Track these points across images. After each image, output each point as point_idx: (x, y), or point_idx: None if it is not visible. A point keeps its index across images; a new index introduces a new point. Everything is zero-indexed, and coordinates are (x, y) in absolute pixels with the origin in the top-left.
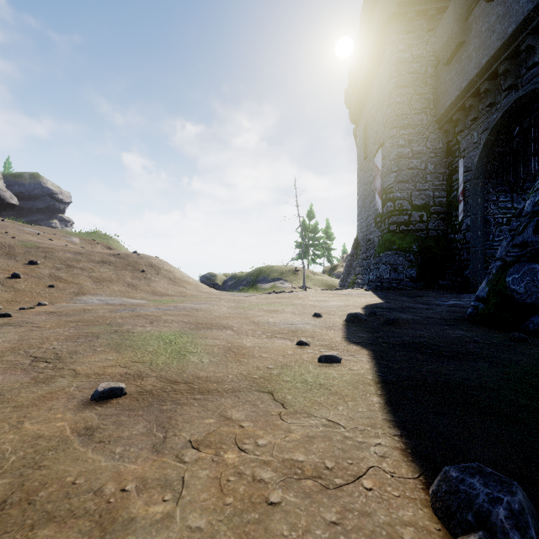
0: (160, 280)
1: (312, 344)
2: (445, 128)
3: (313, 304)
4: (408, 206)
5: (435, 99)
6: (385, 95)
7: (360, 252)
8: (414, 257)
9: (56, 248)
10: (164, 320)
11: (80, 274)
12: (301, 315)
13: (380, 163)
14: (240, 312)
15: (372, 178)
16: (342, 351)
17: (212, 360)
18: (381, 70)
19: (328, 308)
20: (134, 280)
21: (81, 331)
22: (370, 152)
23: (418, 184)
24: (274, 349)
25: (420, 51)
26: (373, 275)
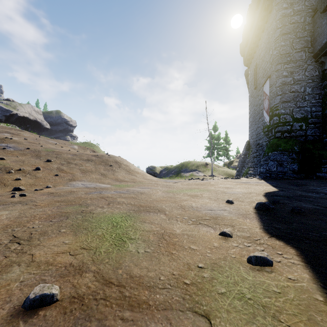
0: (121, 171)
1: (234, 235)
2: (321, 60)
3: (223, 190)
4: (290, 119)
5: (312, 40)
6: (271, 42)
7: (251, 152)
8: (296, 155)
9: (63, 151)
10: (118, 202)
11: (74, 168)
12: (216, 200)
13: (267, 90)
14: (170, 196)
15: (261, 101)
16: (267, 247)
17: (147, 250)
18: (268, 25)
19: (236, 195)
20: (105, 171)
21: (59, 210)
22: (259, 84)
23: (299, 103)
24: (201, 238)
25: (300, 7)
26: (263, 169)
